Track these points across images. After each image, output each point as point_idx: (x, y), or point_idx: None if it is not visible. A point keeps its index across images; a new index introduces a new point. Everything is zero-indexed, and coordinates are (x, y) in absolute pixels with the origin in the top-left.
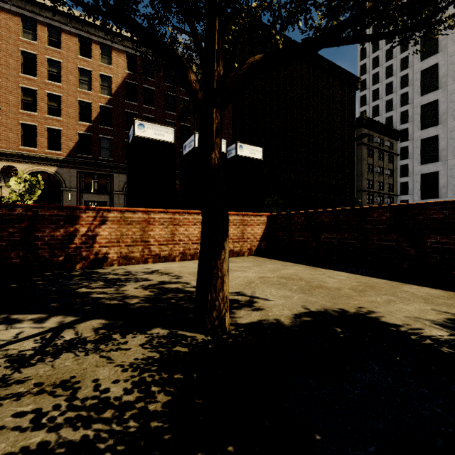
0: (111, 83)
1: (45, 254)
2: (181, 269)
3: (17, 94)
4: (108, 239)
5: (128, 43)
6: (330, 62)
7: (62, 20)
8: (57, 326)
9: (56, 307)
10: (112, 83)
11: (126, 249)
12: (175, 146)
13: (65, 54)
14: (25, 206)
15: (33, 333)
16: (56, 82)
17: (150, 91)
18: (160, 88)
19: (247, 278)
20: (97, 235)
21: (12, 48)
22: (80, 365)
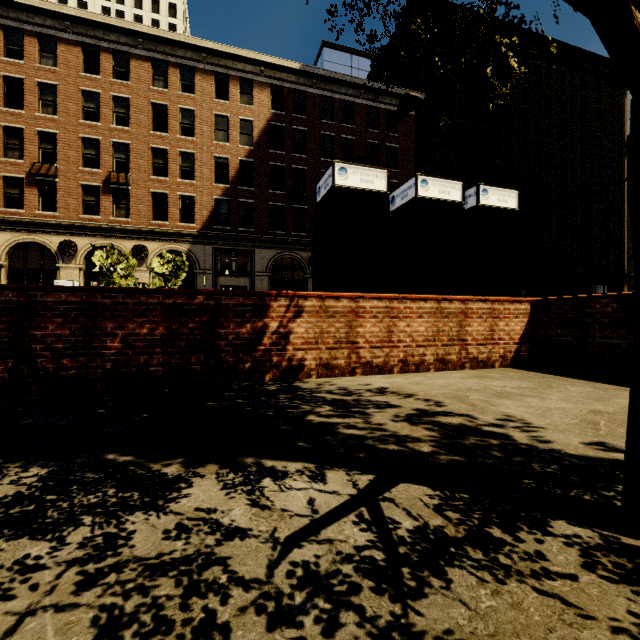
0: (252, 129)
1: (229, 359)
2: (422, 388)
3: (148, 157)
4: (304, 339)
5: (273, 72)
6: (577, 50)
7: (195, 57)
8: (357, 493)
9: (311, 450)
10: (254, 129)
11: (327, 354)
12: (389, 198)
13: (199, 99)
14: (207, 292)
15: (333, 505)
16: (189, 137)
17: (300, 133)
18: (313, 127)
19: (569, 412)
20: (290, 333)
21: (142, 102)
22: (525, 614)
